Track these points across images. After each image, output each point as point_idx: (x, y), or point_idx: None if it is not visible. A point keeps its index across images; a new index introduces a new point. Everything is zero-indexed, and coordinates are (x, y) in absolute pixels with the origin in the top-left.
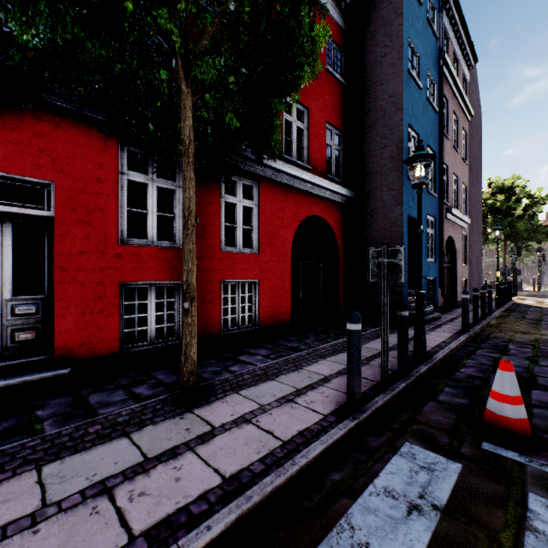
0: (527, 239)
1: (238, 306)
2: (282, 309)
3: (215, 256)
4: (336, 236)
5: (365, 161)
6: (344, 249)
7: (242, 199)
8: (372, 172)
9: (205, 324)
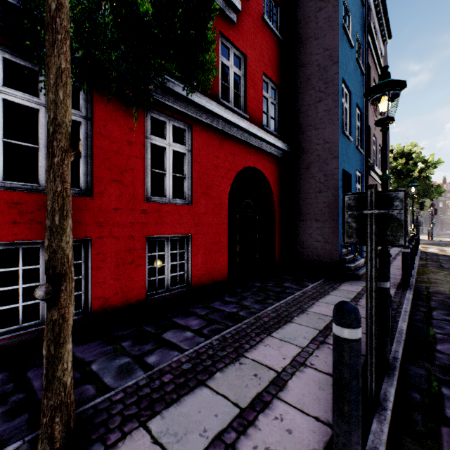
0: (423, 196)
1: (167, 265)
2: (217, 265)
3: (137, 207)
4: (272, 189)
5: (300, 115)
6: (279, 202)
7: (172, 143)
8: (307, 126)
9: (125, 290)
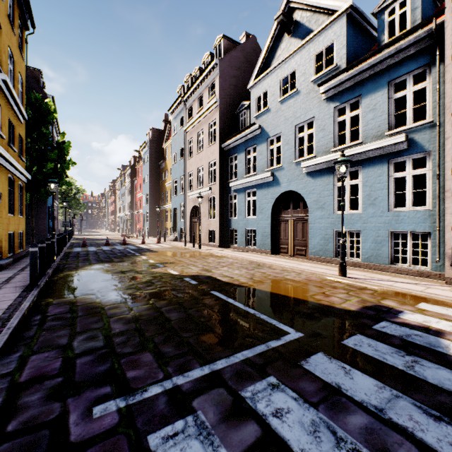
0: (76, 209)
1: None
2: None
3: None
4: None
5: None
6: None
7: None
8: None
9: None
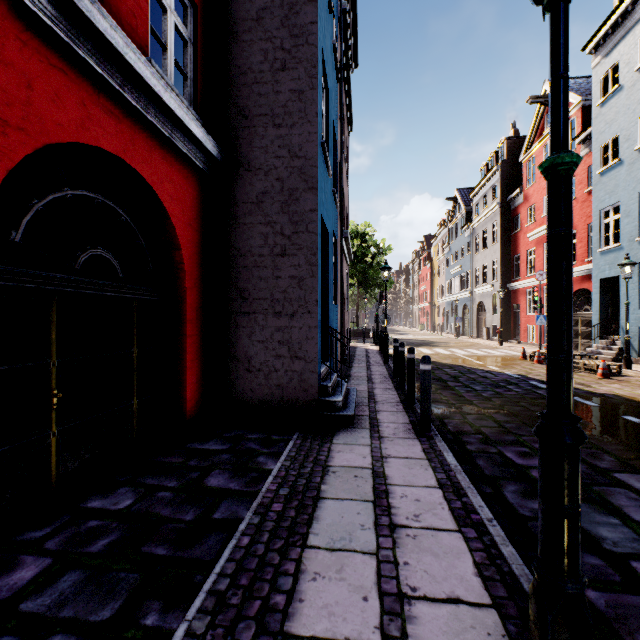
0: (376, 287)
1: None
2: None
3: None
4: (177, 235)
5: (242, 88)
6: (198, 270)
7: None
8: (257, 114)
9: None
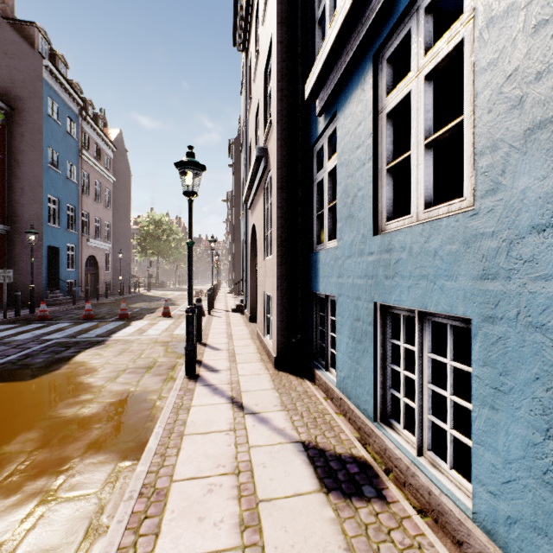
0: (169, 255)
1: None
2: None
3: None
4: None
5: (18, 208)
6: (0, 262)
7: None
8: (23, 217)
9: None
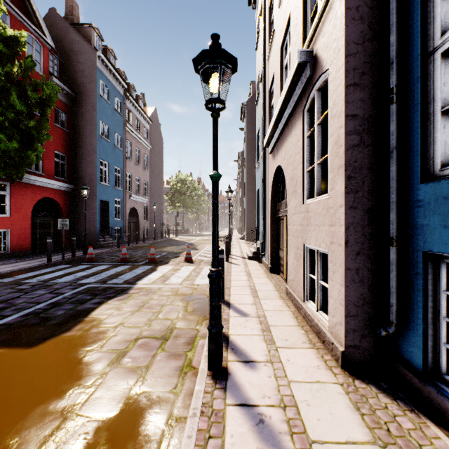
0: (192, 207)
1: None
2: (25, 243)
3: None
4: (62, 207)
5: (79, 171)
6: (68, 213)
7: (0, 191)
8: (83, 177)
9: None
